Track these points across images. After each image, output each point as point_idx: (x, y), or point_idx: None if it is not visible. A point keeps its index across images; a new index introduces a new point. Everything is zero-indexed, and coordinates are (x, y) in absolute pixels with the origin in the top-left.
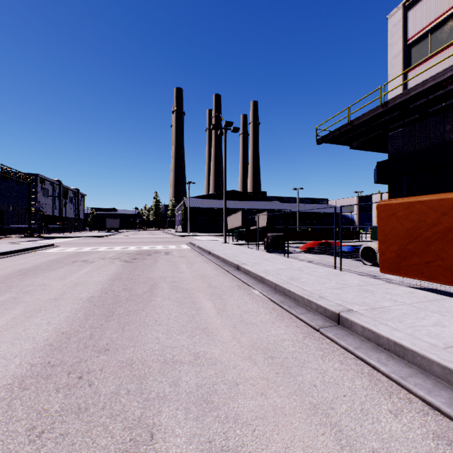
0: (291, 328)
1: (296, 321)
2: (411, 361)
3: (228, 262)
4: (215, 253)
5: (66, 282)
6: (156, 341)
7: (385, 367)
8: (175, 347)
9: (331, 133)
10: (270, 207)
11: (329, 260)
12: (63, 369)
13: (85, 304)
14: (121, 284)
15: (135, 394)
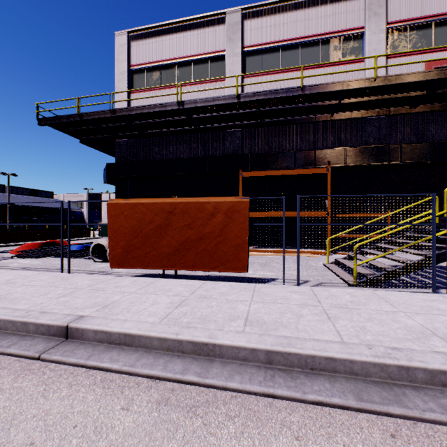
0: None
1: (1, 361)
2: (138, 345)
3: None
4: None
5: None
6: None
7: (118, 364)
8: None
9: (58, 118)
10: None
11: (55, 263)
12: None
13: None
14: None
15: None
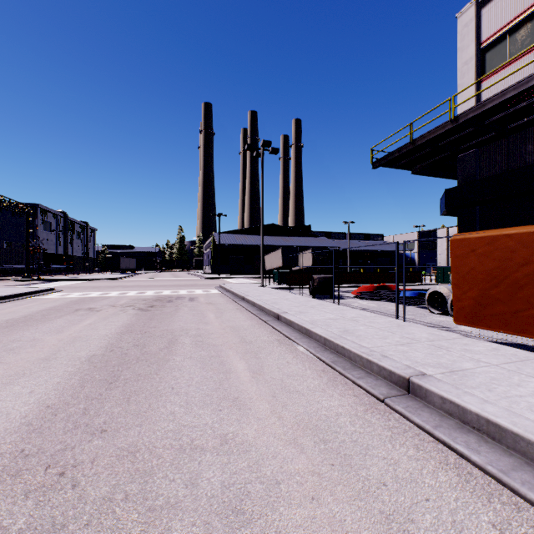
0: (347, 397)
1: (353, 388)
2: (512, 446)
3: (265, 311)
4: (250, 299)
5: (62, 337)
6: (171, 418)
7: (477, 456)
8: (196, 427)
9: (390, 155)
10: (315, 243)
11: (388, 308)
12: (40, 460)
13: (83, 366)
14: (132, 338)
15: (136, 500)
